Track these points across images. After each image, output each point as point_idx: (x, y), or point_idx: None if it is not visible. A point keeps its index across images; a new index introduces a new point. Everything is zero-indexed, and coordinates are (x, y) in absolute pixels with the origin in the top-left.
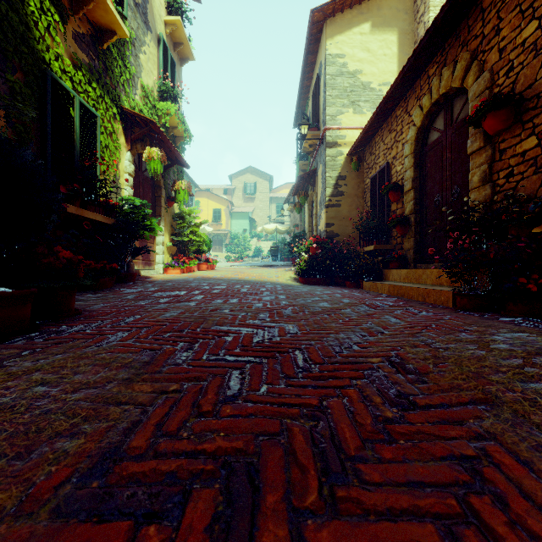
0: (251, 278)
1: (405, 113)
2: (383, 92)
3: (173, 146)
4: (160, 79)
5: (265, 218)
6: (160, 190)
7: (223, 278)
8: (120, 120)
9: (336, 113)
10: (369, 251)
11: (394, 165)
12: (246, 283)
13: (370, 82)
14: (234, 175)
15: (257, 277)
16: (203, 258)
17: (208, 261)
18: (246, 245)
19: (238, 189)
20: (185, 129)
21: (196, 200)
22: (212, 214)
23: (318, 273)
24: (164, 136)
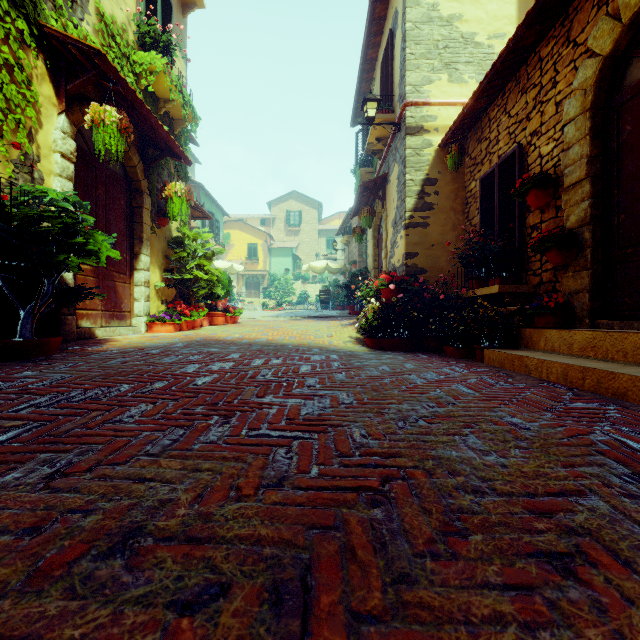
0: (287, 339)
1: (563, 46)
2: (494, 49)
3: (153, 117)
4: (140, 15)
5: (312, 256)
6: (141, 196)
7: (241, 340)
8: (41, 52)
9: (422, 82)
10: (484, 295)
11: (534, 146)
12: (278, 351)
13: (474, 33)
14: (273, 202)
15: (299, 337)
16: (221, 306)
17: (227, 310)
18: (288, 288)
19: (279, 219)
20: (184, 104)
21: (227, 232)
22: (247, 250)
23: (396, 330)
24: (131, 92)
